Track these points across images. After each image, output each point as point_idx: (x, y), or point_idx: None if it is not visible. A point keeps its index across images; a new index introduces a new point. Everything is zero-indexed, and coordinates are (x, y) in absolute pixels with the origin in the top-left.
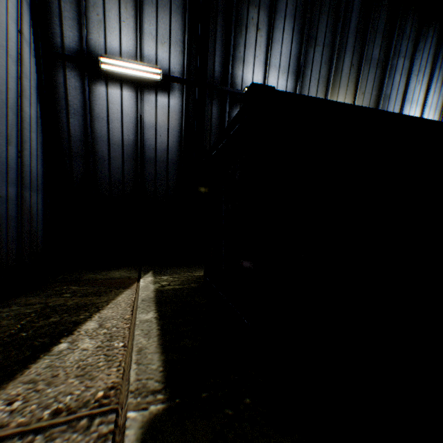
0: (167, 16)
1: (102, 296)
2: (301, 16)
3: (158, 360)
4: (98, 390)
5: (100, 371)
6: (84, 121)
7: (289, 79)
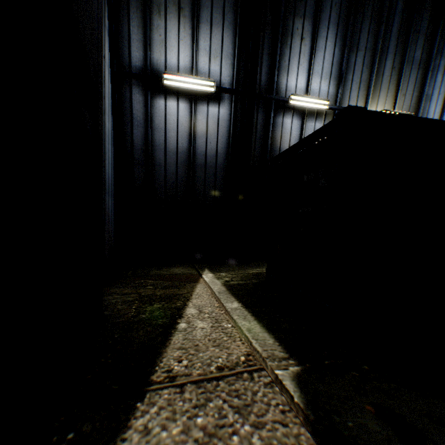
0: (219, 33)
1: (180, 289)
2: (344, 24)
3: (270, 337)
4: (239, 355)
5: (229, 343)
6: (145, 132)
7: (331, 85)
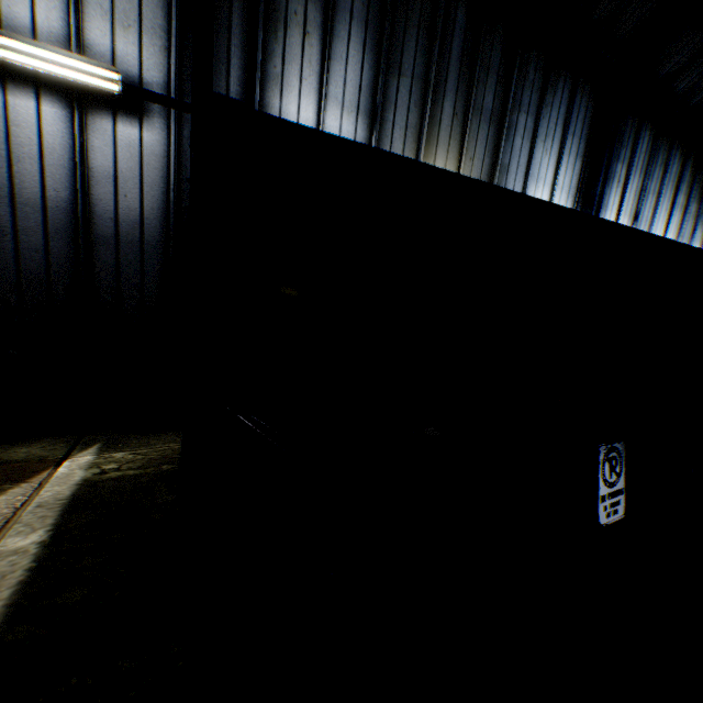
0: None
1: None
2: (377, 25)
3: None
4: None
5: None
6: None
7: (360, 124)
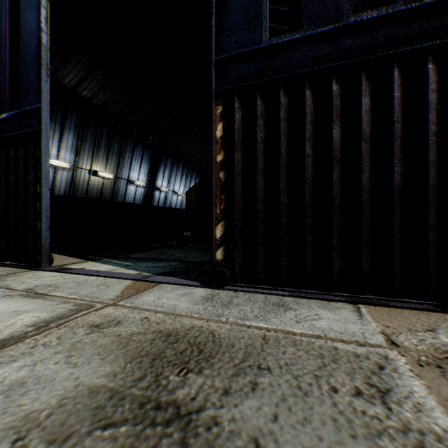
0: None
1: None
2: (79, 129)
3: None
4: None
5: None
6: None
7: (72, 155)
